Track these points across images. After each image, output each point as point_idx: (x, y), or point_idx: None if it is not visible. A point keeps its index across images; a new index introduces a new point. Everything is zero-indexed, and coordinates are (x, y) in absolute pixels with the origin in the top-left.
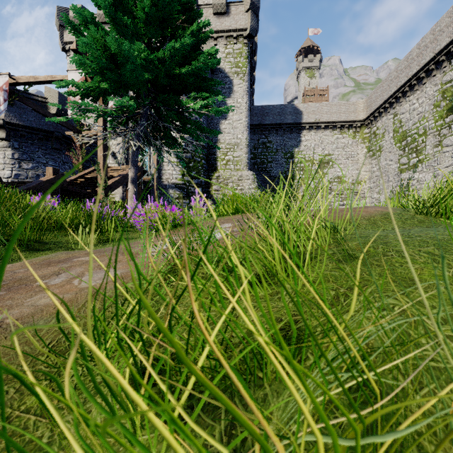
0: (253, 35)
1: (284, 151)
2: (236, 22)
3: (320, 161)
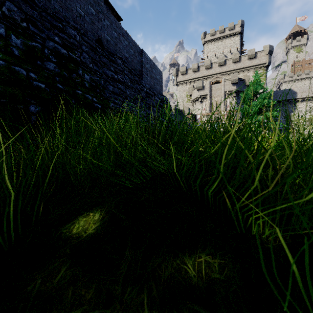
0: (269, 65)
1: (284, 115)
2: (260, 60)
3: (309, 119)
